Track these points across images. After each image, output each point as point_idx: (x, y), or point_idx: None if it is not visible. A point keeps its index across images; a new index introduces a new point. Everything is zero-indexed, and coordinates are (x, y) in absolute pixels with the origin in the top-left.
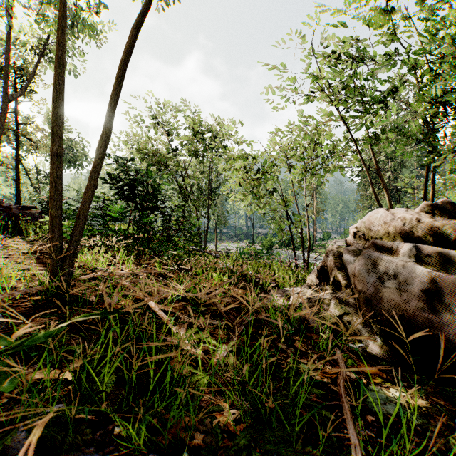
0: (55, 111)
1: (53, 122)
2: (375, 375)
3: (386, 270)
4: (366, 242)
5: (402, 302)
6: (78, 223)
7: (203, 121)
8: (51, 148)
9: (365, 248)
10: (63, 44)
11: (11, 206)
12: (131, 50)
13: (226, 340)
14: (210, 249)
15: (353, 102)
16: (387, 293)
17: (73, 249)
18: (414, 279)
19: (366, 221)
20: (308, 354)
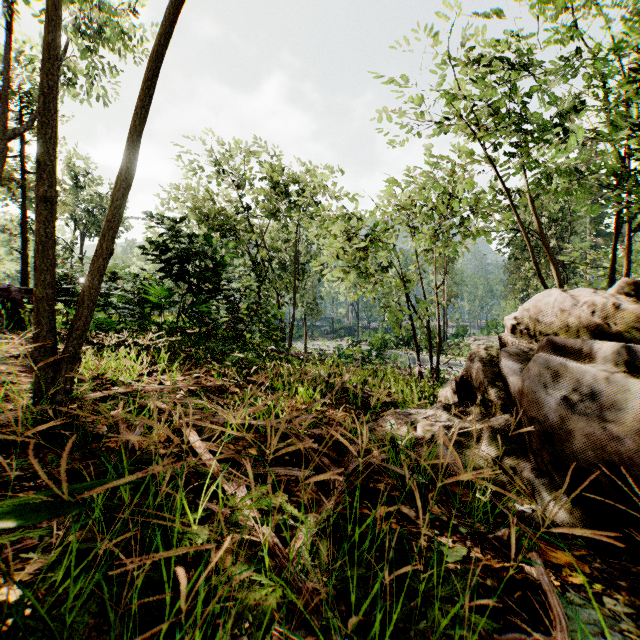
0: (42, 130)
1: (39, 147)
2: (571, 567)
3: (576, 385)
4: (531, 340)
5: (608, 440)
6: (80, 310)
7: (287, 168)
8: (37, 190)
9: (533, 349)
10: (57, 24)
11: (11, 288)
12: (168, 39)
13: (317, 505)
14: (297, 350)
15: (506, 132)
16: (582, 425)
17: (72, 350)
18: (627, 402)
19: (531, 309)
20: (453, 527)
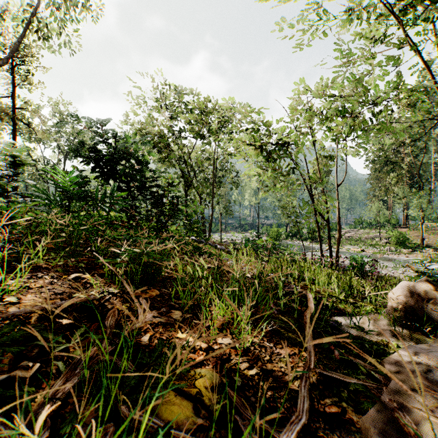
0: None
1: None
2: None
3: None
4: None
5: None
6: None
7: (207, 101)
8: None
9: None
10: None
11: None
12: None
13: None
14: (215, 240)
15: None
16: None
17: None
18: None
19: None
20: None
